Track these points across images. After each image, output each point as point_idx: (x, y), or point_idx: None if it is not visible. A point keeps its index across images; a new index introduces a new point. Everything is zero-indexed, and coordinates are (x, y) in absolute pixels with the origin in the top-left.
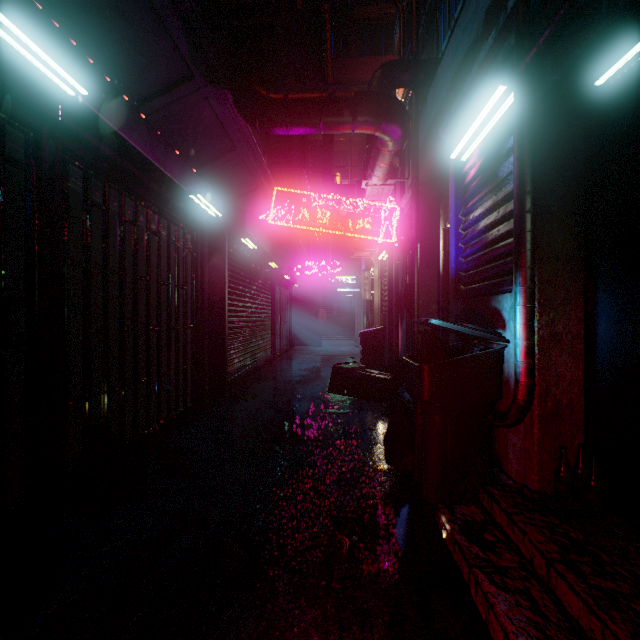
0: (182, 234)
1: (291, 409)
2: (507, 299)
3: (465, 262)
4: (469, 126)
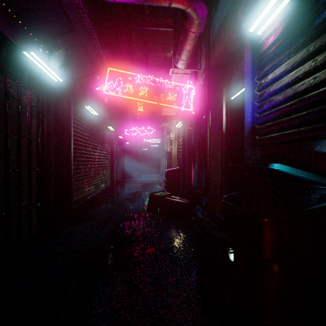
0: (27, 93)
1: (119, 229)
2: None
3: (261, 116)
4: None
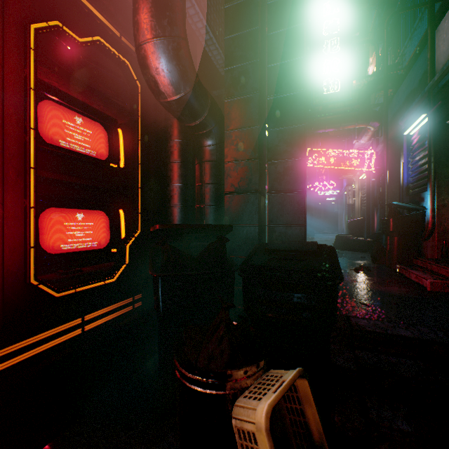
0: None
1: None
2: (426, 193)
3: (411, 179)
4: (411, 125)
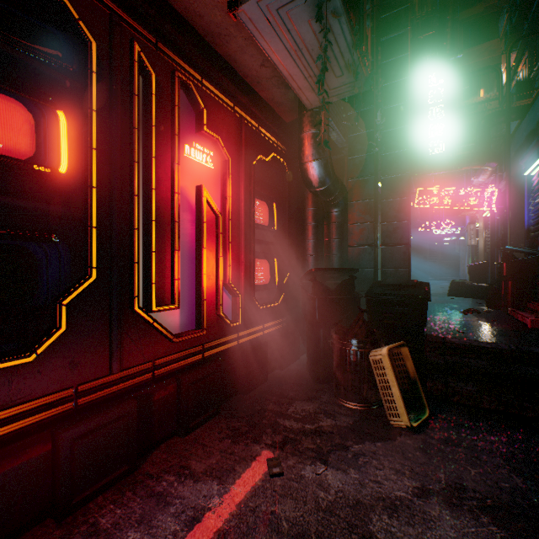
0: None
1: None
2: None
3: (532, 222)
4: (529, 167)
